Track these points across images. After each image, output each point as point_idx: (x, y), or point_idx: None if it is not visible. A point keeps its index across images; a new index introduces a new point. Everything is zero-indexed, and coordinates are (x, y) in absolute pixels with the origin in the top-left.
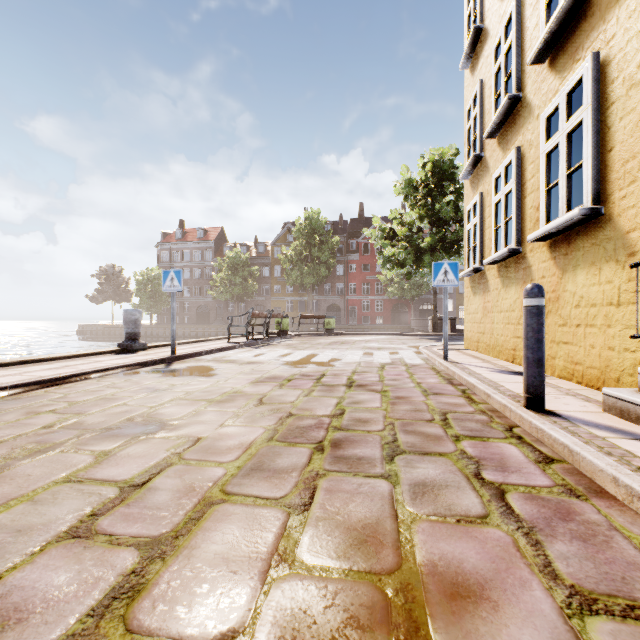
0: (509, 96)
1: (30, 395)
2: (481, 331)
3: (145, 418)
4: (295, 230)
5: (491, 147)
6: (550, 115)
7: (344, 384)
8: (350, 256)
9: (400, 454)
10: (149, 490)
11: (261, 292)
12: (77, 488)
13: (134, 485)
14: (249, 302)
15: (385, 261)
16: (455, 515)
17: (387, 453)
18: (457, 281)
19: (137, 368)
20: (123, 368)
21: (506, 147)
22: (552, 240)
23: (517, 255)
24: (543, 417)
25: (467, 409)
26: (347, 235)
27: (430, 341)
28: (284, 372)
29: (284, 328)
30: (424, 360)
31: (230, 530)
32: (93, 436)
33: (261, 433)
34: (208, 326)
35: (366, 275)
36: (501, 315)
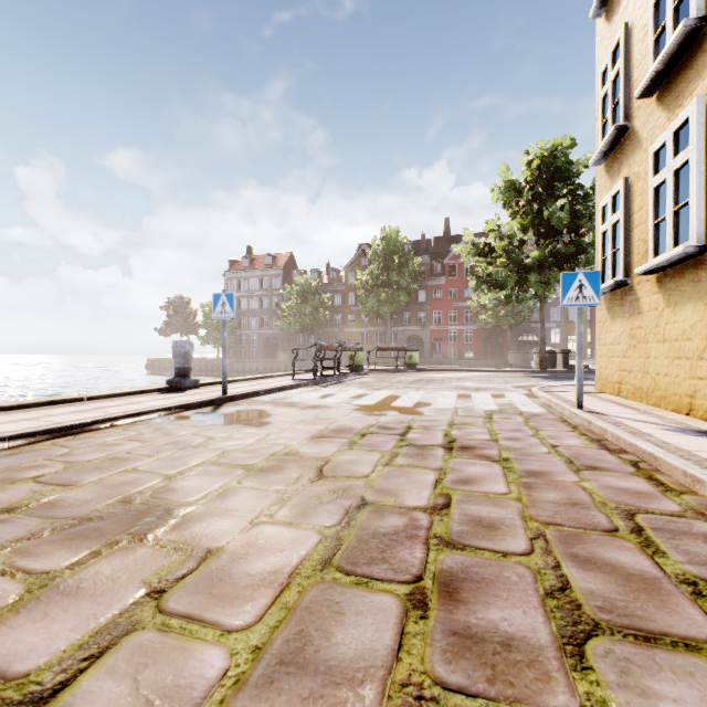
0: (686, 22)
1: (31, 449)
2: (625, 368)
3: (147, 499)
4: (371, 252)
5: (644, 111)
6: None
7: (441, 444)
8: (434, 280)
9: (592, 635)
10: None
11: (333, 322)
12: None
13: (32, 698)
14: (320, 334)
15: (479, 282)
16: None
17: (562, 628)
18: (598, 298)
19: (178, 412)
20: (160, 412)
21: (674, 103)
22: None
23: (698, 257)
24: None
25: (666, 505)
26: (430, 256)
27: (540, 380)
28: (356, 422)
29: (358, 363)
30: (544, 407)
31: None
32: (53, 535)
33: (312, 546)
34: (276, 360)
35: (453, 301)
36: (664, 346)
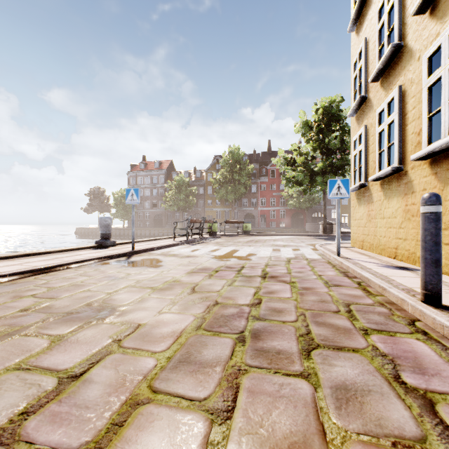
0: (392, 45)
1: (23, 281)
2: (365, 233)
3: (100, 303)
4: (222, 161)
5: (374, 89)
6: (432, 55)
7: (259, 275)
8: (261, 179)
9: (315, 348)
10: (84, 383)
11: (198, 205)
12: (22, 377)
13: (72, 376)
14: (190, 212)
15: (287, 181)
16: (388, 435)
17: (303, 347)
18: (348, 194)
19: (106, 260)
20: (95, 260)
21: (388, 87)
22: (433, 158)
23: (399, 172)
24: (444, 313)
25: (367, 301)
26: (259, 164)
27: (322, 240)
28: (213, 264)
29: (214, 230)
30: (320, 255)
31: (150, 444)
32: (55, 320)
33: (191, 321)
34: (162, 229)
35: (273, 192)
36: (384, 221)
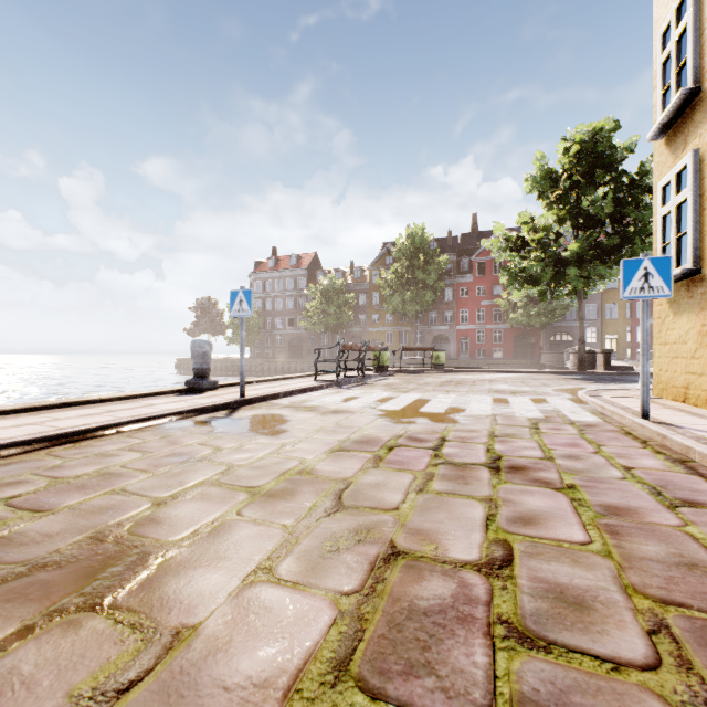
0: None
1: (22, 459)
2: (695, 371)
3: (123, 535)
4: (395, 250)
5: None
6: None
7: (484, 463)
8: (461, 278)
9: None
10: None
11: (357, 322)
12: None
13: None
14: (344, 334)
15: (511, 278)
16: None
17: None
18: (668, 288)
19: (191, 416)
20: (171, 416)
21: None
22: None
23: None
24: None
25: None
26: (457, 253)
27: (582, 382)
28: (382, 431)
29: (383, 363)
30: (597, 415)
31: None
32: None
33: (322, 630)
34: (300, 360)
35: (481, 300)
36: None
